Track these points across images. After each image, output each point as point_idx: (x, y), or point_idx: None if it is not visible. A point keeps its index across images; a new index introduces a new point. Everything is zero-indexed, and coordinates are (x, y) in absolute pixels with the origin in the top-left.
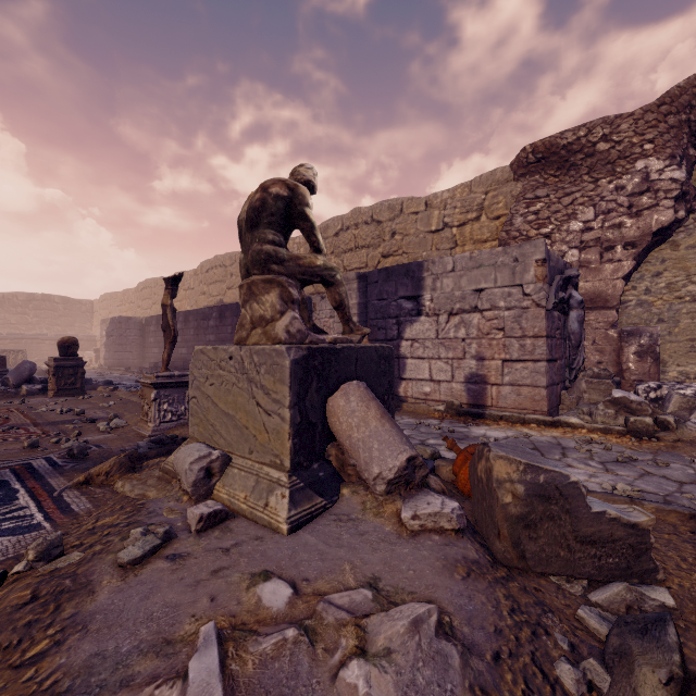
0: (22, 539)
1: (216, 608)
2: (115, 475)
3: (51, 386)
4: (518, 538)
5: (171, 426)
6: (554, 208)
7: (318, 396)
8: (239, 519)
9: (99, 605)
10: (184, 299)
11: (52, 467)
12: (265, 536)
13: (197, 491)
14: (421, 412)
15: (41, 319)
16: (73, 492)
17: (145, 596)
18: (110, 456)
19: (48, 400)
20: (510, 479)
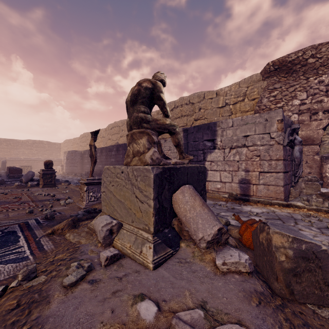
0: (18, 266)
1: (115, 318)
2: (66, 230)
3: (41, 183)
4: (289, 282)
5: (94, 203)
6: (284, 93)
7: (167, 193)
8: (127, 258)
9: (51, 311)
10: (100, 142)
11: (37, 224)
12: (141, 270)
13: (105, 241)
14: (215, 198)
15: (38, 151)
16: (45, 238)
17: (76, 307)
18: (65, 218)
19: (39, 189)
20: (283, 246)
